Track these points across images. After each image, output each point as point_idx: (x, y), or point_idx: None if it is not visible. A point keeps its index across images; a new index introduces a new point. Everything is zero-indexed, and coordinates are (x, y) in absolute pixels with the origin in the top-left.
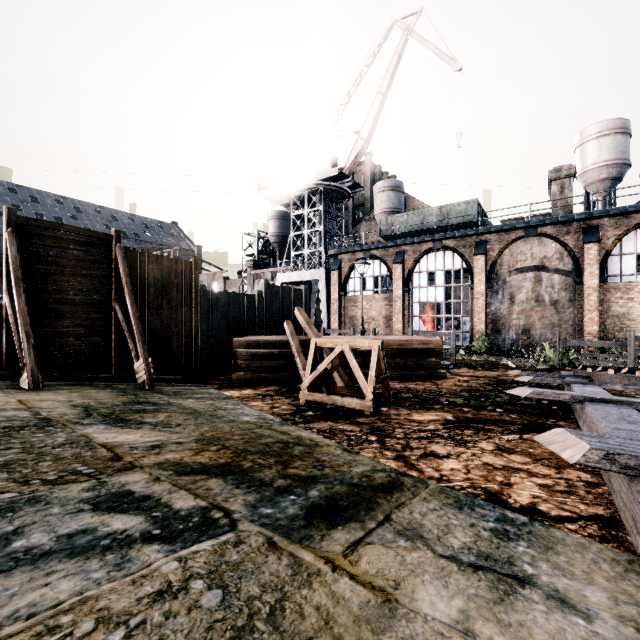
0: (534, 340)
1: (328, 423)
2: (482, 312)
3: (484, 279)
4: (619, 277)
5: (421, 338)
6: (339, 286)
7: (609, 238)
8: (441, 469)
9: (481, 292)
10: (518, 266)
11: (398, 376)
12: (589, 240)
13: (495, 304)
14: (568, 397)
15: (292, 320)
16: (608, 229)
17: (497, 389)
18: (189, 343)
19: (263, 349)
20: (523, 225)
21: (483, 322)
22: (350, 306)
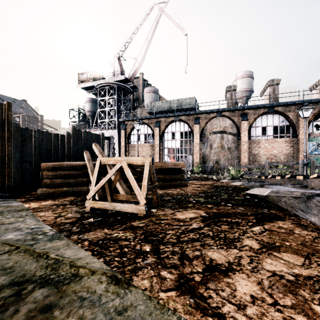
0: (220, 166)
1: (104, 231)
2: (198, 153)
3: (199, 136)
4: (255, 137)
5: (173, 162)
6: (125, 138)
7: (251, 119)
8: (242, 302)
9: (197, 143)
10: (214, 130)
11: (160, 186)
12: (244, 119)
13: (203, 149)
14: (299, 194)
15: (93, 153)
16: (251, 115)
17: (217, 191)
18: (2, 167)
19: (66, 170)
20: (216, 110)
21: (198, 158)
22: (131, 150)
